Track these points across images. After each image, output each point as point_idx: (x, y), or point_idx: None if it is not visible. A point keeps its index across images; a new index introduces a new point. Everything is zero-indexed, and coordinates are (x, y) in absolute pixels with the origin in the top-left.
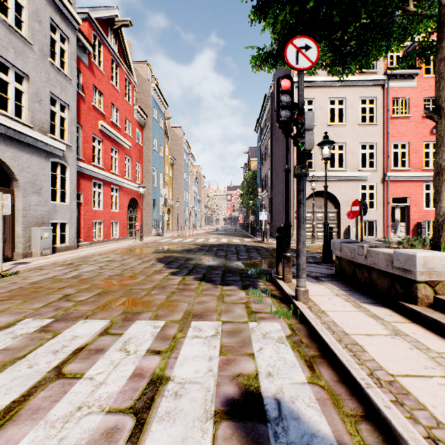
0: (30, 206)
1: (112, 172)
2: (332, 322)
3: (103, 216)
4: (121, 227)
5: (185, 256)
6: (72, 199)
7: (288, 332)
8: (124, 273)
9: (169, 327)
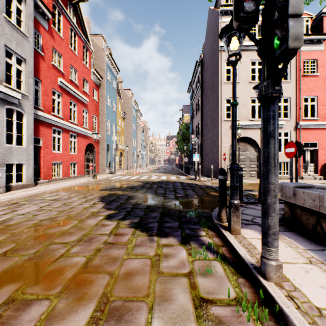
0: None
1: (70, 122)
2: None
3: (63, 158)
4: (79, 166)
5: (128, 194)
6: (29, 142)
7: None
8: (58, 216)
9: None
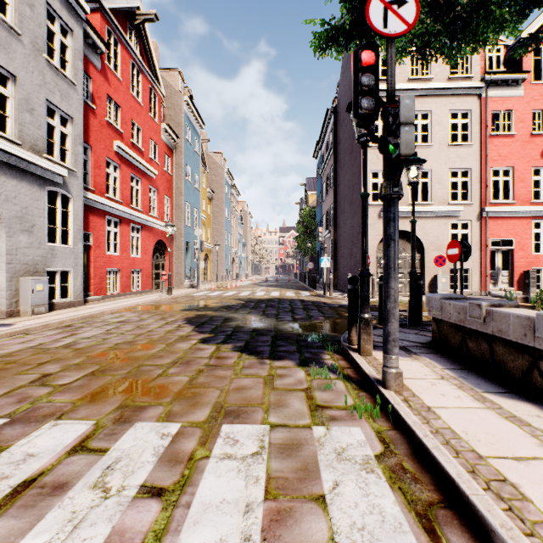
0: (18, 249)
1: (132, 207)
2: (448, 430)
3: (121, 263)
4: (144, 276)
5: (224, 315)
6: (77, 240)
7: (378, 446)
8: (136, 340)
9: (185, 435)
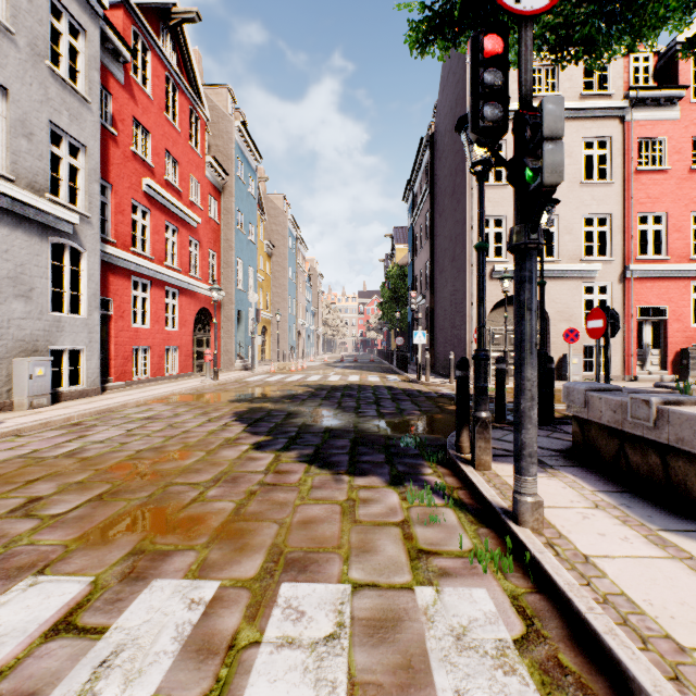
0: (11, 321)
1: (166, 265)
2: (622, 598)
3: (152, 338)
4: (182, 356)
5: (286, 408)
6: (92, 308)
7: (517, 623)
8: (166, 445)
9: (225, 603)
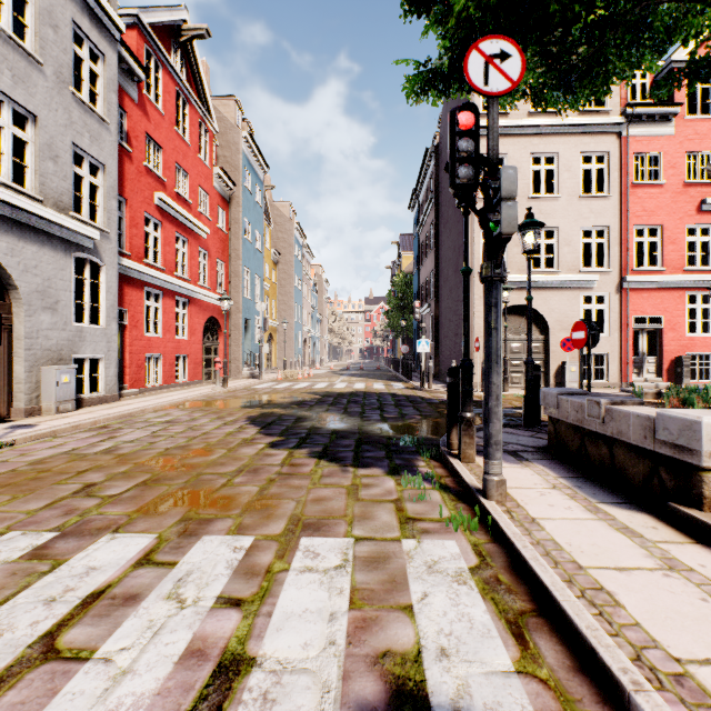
0: (39, 332)
1: (177, 275)
2: (551, 541)
3: (163, 347)
4: (192, 364)
5: (296, 413)
6: (110, 319)
7: (474, 559)
8: (190, 444)
9: (260, 549)
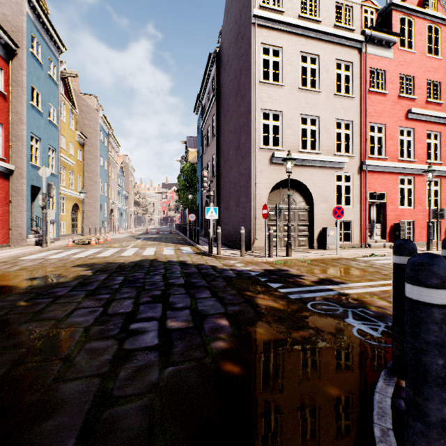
0: None
1: None
2: None
3: None
4: None
5: None
6: None
7: None
8: None
9: None
